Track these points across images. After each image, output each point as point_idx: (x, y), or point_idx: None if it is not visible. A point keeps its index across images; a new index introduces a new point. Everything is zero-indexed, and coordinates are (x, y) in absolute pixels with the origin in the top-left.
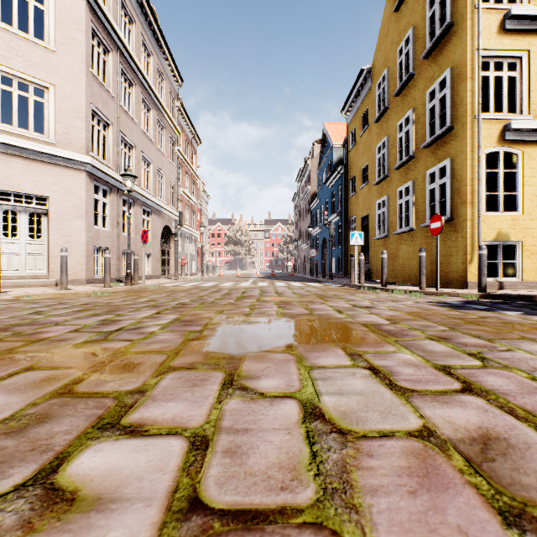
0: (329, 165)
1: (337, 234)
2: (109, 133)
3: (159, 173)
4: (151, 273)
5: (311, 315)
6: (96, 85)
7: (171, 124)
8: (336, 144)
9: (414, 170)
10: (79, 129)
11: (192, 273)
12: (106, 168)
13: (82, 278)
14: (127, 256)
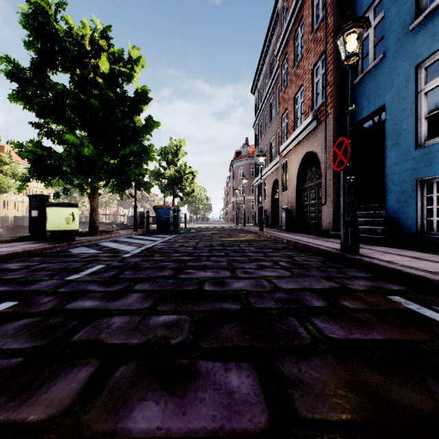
0: None
1: None
2: None
3: None
4: None
5: None
6: None
7: None
8: None
9: None
10: None
11: None
12: None
13: None
14: None
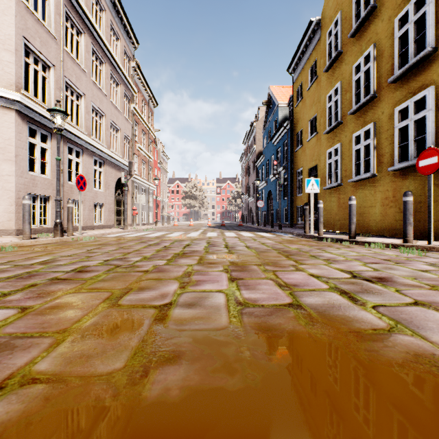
0: (274, 124)
1: (283, 186)
2: (50, 76)
3: (114, 127)
4: (103, 222)
5: (304, 315)
6: (30, 19)
7: (126, 82)
8: (282, 104)
9: (376, 111)
10: (7, 63)
11: (149, 223)
12: (44, 110)
13: (11, 229)
14: (56, 203)
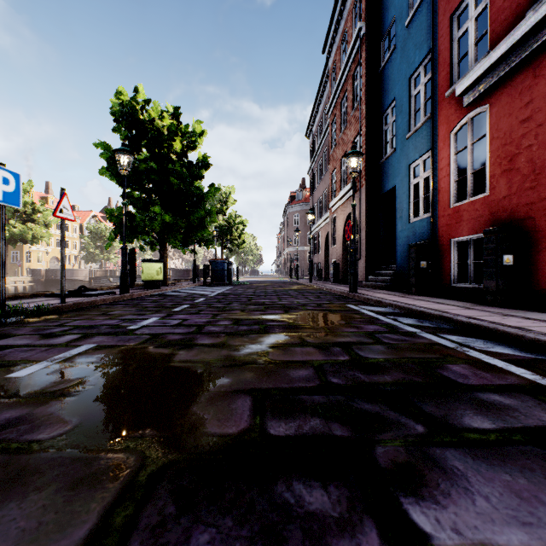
0: None
1: None
2: None
3: None
4: None
5: None
6: None
7: None
8: None
9: None
10: None
11: None
12: None
13: None
14: None
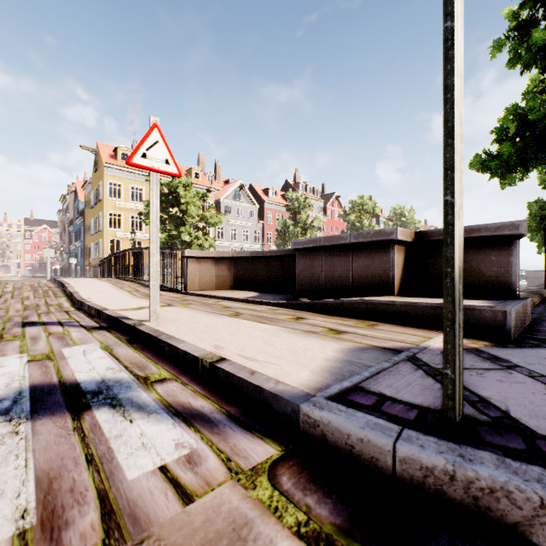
0: (79, 209)
1: (81, 253)
2: None
3: None
4: None
5: None
6: None
7: None
8: (82, 200)
9: (98, 237)
10: None
11: None
12: None
13: None
14: None
